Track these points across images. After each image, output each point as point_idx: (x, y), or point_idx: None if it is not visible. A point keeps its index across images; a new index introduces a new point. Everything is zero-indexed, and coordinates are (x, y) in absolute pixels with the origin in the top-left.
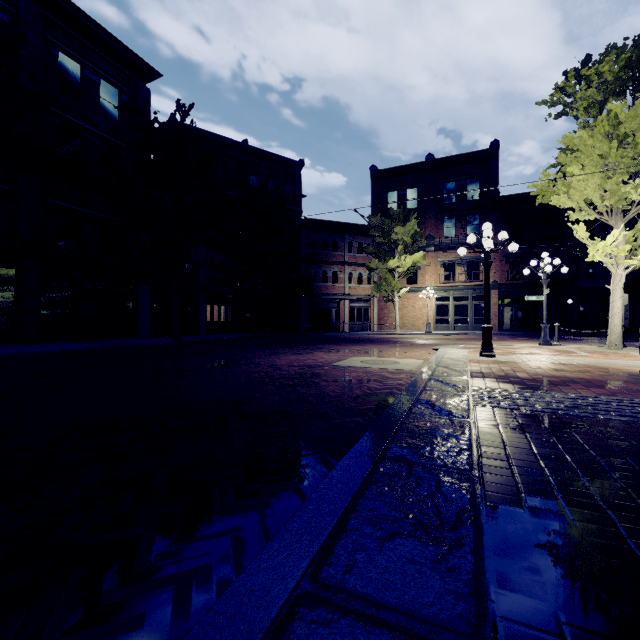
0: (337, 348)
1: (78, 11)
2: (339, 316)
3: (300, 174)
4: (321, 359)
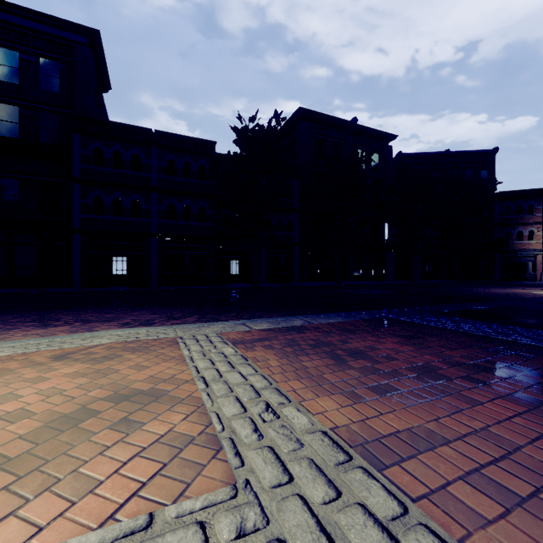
0: (531, 289)
1: (365, 128)
2: (536, 268)
3: (494, 158)
4: (519, 291)
